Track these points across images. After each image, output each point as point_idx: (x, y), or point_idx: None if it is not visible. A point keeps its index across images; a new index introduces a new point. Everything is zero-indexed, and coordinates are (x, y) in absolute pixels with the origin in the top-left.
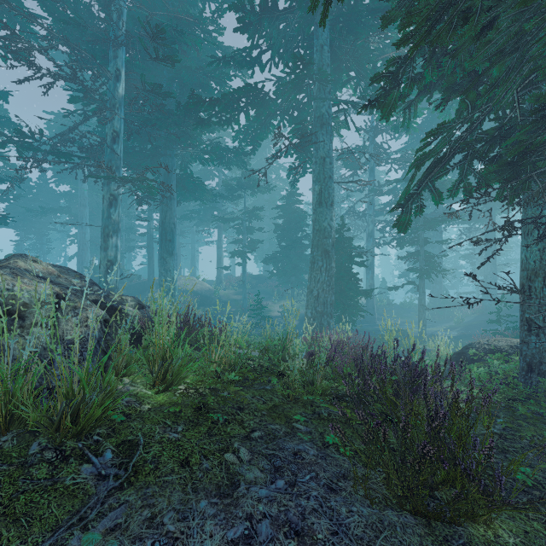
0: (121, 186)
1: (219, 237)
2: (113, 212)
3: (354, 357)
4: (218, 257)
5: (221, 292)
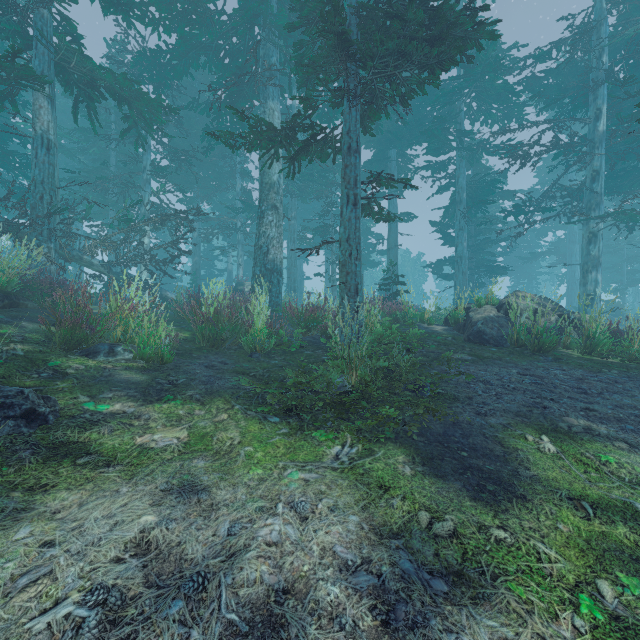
0: (600, 222)
1: None
2: (591, 249)
3: None
4: None
5: None
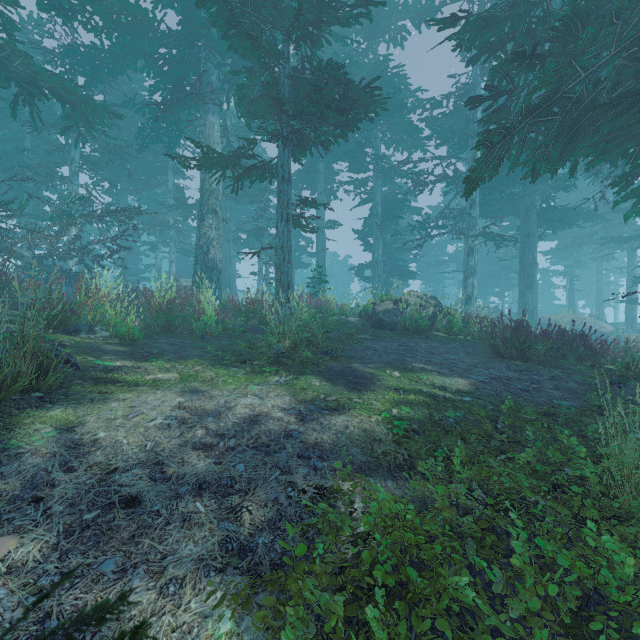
0: (474, 240)
1: (629, 261)
2: (470, 260)
3: (545, 330)
4: (628, 288)
5: (630, 334)
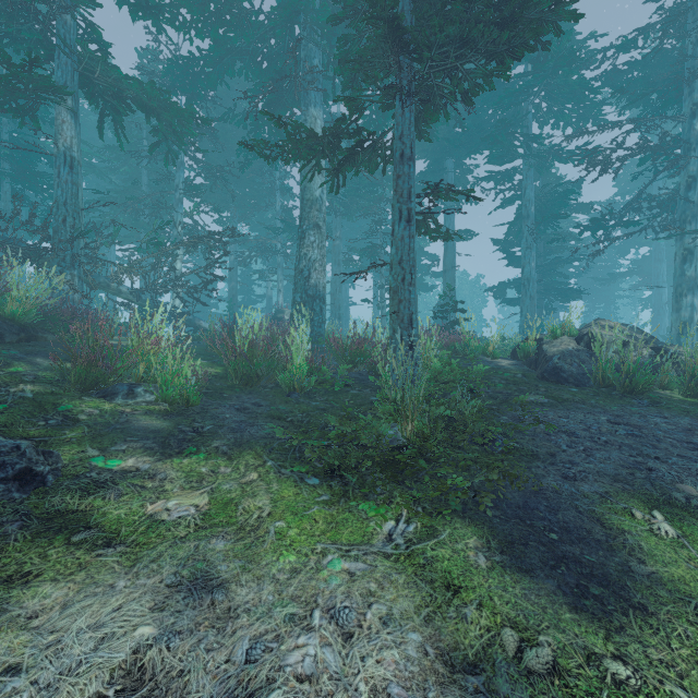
0: (697, 237)
1: None
2: (686, 269)
3: None
4: None
5: None
